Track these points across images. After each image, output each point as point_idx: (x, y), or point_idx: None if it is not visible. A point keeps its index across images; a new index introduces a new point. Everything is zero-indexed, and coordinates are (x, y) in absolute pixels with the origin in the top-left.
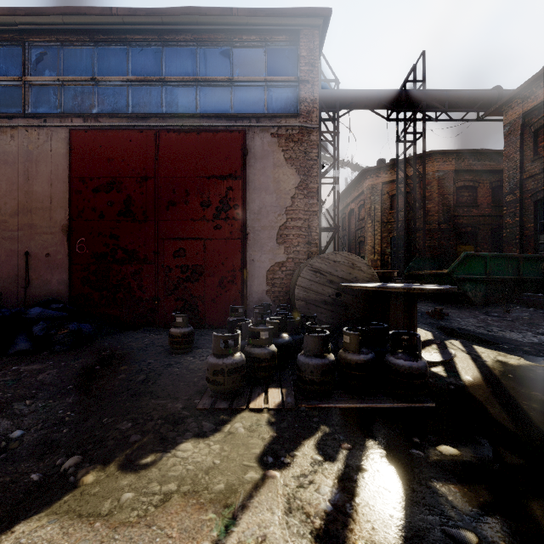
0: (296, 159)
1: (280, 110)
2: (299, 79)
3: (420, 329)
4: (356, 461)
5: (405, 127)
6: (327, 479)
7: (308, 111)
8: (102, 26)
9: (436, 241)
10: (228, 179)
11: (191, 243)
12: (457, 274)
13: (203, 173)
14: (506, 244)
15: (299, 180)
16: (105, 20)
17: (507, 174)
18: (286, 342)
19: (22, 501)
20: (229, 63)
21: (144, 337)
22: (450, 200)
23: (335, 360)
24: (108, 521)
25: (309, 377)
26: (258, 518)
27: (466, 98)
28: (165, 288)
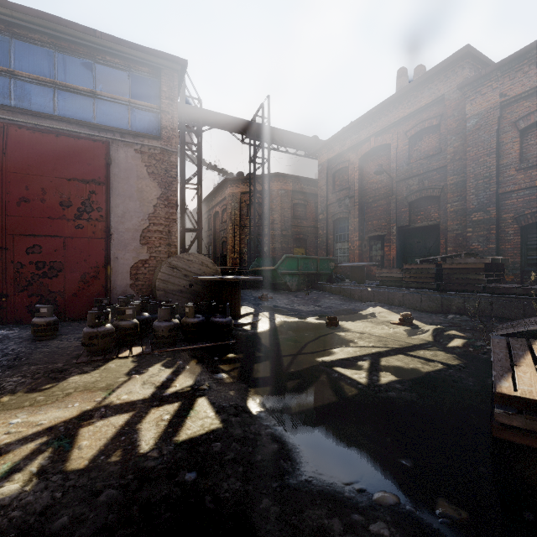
0: (158, 174)
1: (144, 130)
2: (161, 109)
3: (248, 307)
4: (183, 366)
5: (255, 152)
6: (166, 373)
7: (169, 137)
8: None
9: (280, 244)
10: (91, 184)
11: (49, 240)
12: (281, 270)
13: (63, 175)
14: (319, 249)
15: (161, 192)
16: None
17: (320, 200)
18: (146, 318)
19: None
20: (92, 76)
21: None
22: (289, 213)
23: (179, 323)
24: (33, 406)
25: (161, 334)
26: (127, 388)
27: (296, 139)
28: (15, 284)
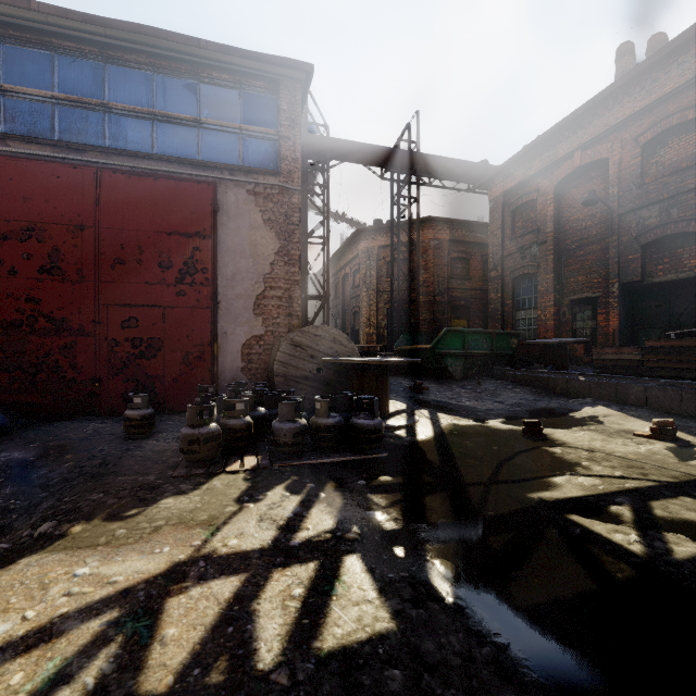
0: (276, 222)
1: (258, 164)
2: (279, 134)
3: (397, 402)
4: (316, 492)
5: (399, 189)
6: (292, 503)
7: (290, 171)
8: (13, 20)
9: (432, 315)
10: (194, 238)
11: (146, 311)
12: (439, 349)
13: (162, 228)
14: (491, 319)
15: (279, 245)
16: (19, 14)
17: (492, 250)
18: (262, 415)
19: (0, 562)
20: (196, 100)
21: (84, 427)
22: (445, 271)
23: (307, 425)
24: (109, 546)
25: (283, 440)
26: (237, 527)
27: (457, 167)
28: (109, 366)
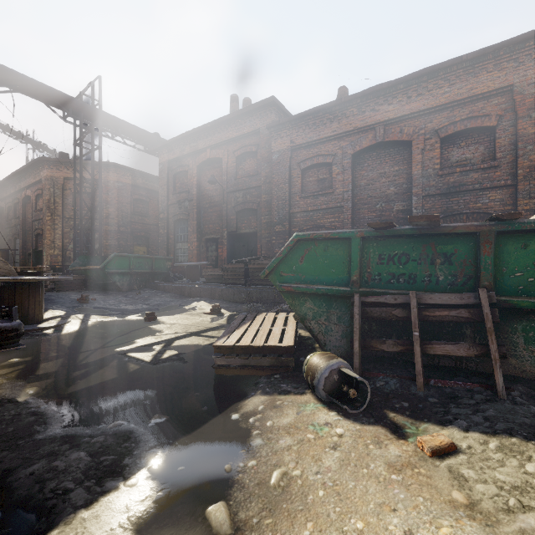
0: None
1: None
2: None
3: (58, 310)
4: None
5: (82, 135)
6: None
7: None
8: None
9: (116, 241)
10: None
11: None
12: (109, 269)
13: None
14: (160, 248)
15: None
16: None
17: (161, 199)
18: None
19: None
20: None
21: None
22: (129, 208)
23: None
24: None
25: None
26: None
27: (135, 132)
28: None
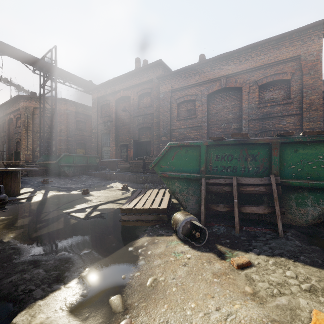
0: None
1: None
2: None
3: (29, 188)
4: None
5: (45, 81)
6: None
7: None
8: None
9: (66, 146)
10: None
11: None
12: (61, 163)
13: None
14: (93, 150)
15: None
16: None
17: (93, 120)
18: None
19: None
20: None
21: None
22: (73, 126)
23: None
24: None
25: None
26: None
27: (77, 80)
28: None
